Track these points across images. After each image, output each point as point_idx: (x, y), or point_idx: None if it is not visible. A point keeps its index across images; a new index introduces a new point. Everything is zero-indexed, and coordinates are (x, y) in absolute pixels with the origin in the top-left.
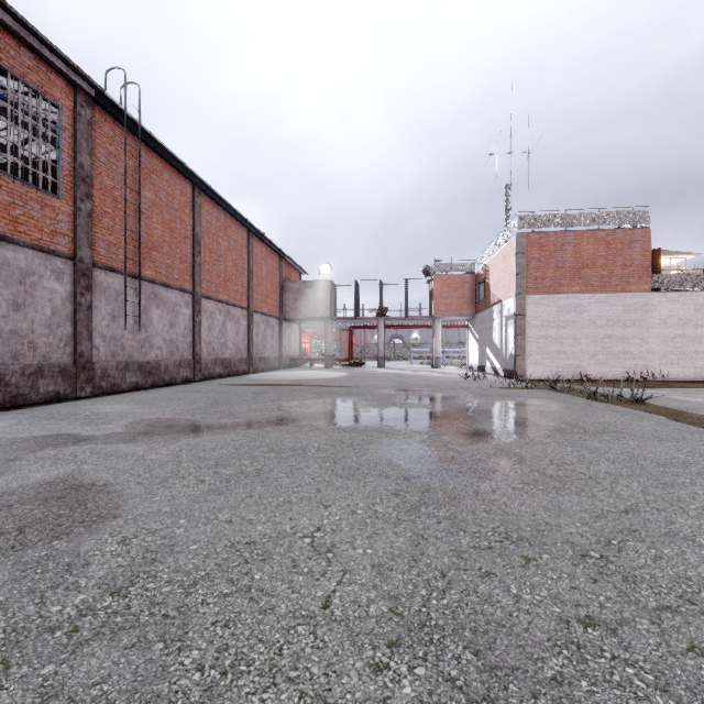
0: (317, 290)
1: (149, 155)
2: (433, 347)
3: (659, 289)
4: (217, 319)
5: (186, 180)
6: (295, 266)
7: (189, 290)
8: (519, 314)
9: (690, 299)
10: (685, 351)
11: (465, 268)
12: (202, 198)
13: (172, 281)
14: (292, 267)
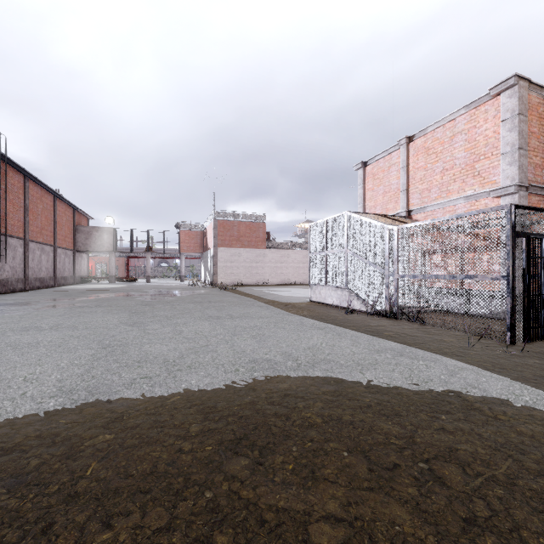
0: (103, 233)
1: (3, 165)
2: (181, 270)
3: (270, 248)
4: (36, 253)
5: (20, 174)
6: (85, 215)
7: (22, 238)
8: (215, 256)
9: (279, 252)
10: (278, 273)
11: (198, 228)
12: (29, 182)
13: (14, 233)
14: (82, 215)
